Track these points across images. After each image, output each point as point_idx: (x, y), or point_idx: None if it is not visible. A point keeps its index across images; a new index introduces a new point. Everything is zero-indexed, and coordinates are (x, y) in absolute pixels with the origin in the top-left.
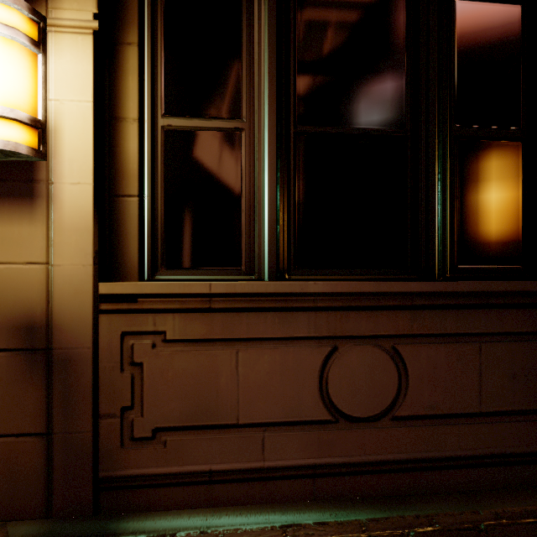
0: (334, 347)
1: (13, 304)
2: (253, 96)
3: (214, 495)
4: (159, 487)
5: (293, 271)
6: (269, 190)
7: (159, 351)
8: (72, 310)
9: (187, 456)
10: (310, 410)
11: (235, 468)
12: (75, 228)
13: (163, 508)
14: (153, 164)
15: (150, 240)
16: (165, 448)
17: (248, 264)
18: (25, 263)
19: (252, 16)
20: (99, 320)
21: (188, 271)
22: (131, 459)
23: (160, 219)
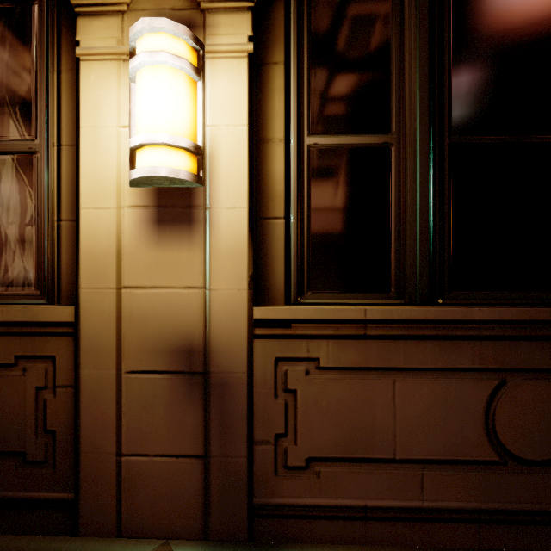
0: (502, 381)
1: (174, 328)
2: (403, 107)
3: (369, 532)
4: (312, 518)
5: (447, 295)
6: (421, 208)
7: (313, 378)
8: (228, 335)
9: (341, 488)
10: (474, 449)
11: (391, 506)
12: (231, 253)
13: (316, 540)
14: (298, 185)
15: (296, 263)
16: (319, 479)
17: (398, 288)
18: (184, 288)
19: (401, 22)
20: (253, 345)
21: (334, 295)
22: (284, 487)
23: (306, 241)
